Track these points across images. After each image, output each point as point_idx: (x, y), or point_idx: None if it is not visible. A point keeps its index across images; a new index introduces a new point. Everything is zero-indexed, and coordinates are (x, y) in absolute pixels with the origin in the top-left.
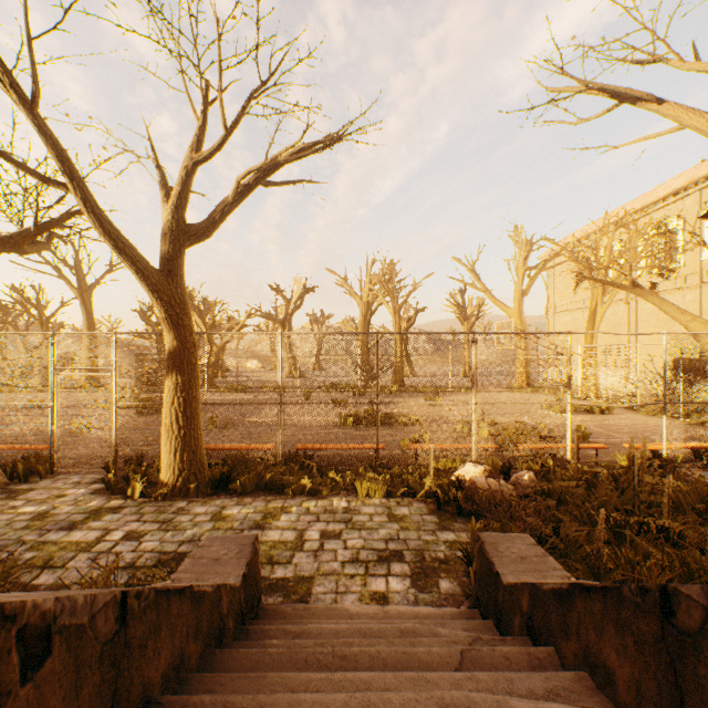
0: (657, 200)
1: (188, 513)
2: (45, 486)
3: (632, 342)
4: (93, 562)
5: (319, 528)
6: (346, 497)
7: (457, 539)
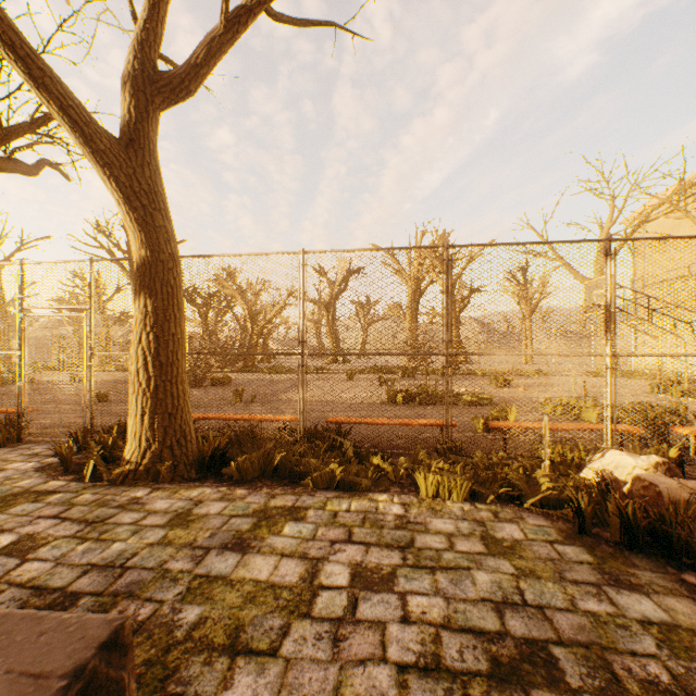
0: None
1: (139, 509)
2: None
3: None
4: None
5: (349, 557)
6: (400, 497)
7: (670, 618)
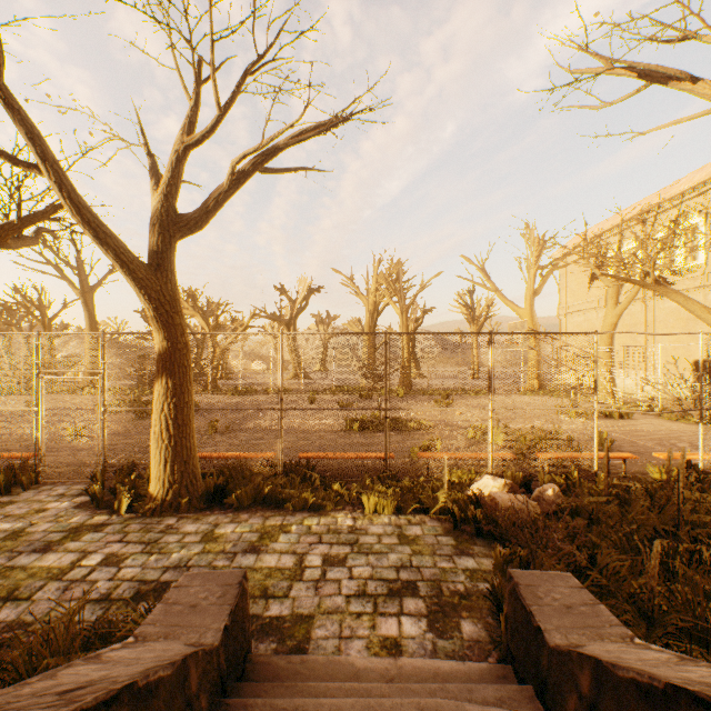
0: (677, 195)
1: (177, 532)
2: (27, 498)
3: (649, 343)
4: (63, 593)
5: (321, 551)
6: (352, 513)
7: (478, 566)
